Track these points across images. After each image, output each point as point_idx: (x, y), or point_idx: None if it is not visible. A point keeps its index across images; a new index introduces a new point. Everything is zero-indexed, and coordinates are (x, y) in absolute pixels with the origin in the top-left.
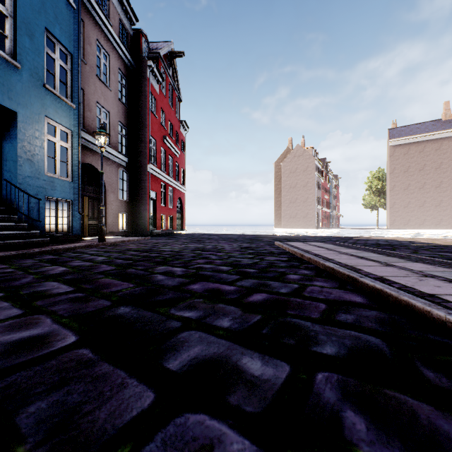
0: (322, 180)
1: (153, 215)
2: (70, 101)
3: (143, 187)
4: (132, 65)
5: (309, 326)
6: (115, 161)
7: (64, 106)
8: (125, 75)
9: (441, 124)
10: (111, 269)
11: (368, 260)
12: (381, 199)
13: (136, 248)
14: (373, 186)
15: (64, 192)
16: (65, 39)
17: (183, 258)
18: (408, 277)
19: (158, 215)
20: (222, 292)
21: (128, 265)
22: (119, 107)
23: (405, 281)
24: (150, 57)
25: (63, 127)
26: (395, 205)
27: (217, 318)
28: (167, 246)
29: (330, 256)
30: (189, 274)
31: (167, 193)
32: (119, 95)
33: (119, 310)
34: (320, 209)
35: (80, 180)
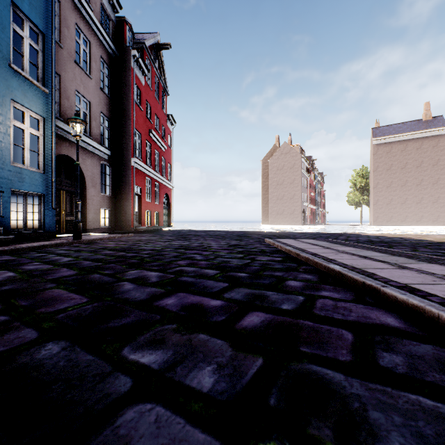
0: (308, 177)
1: (138, 211)
2: (42, 85)
3: (127, 182)
4: (115, 54)
5: (344, 384)
6: (96, 153)
7: (35, 90)
8: (107, 64)
9: (422, 124)
10: (70, 274)
11: (374, 260)
12: (364, 196)
13: (113, 247)
14: (357, 184)
15: (35, 185)
16: (35, 16)
17: (164, 258)
18: (439, 286)
19: (143, 210)
20: (205, 310)
21: (94, 269)
22: (100, 97)
23: (440, 291)
24: (134, 47)
25: (34, 113)
26: (378, 202)
27: (194, 366)
28: (148, 243)
29: (329, 255)
30: (166, 281)
31: (153, 189)
32: (101, 85)
33: (42, 350)
34: (306, 206)
35: (53, 172)
